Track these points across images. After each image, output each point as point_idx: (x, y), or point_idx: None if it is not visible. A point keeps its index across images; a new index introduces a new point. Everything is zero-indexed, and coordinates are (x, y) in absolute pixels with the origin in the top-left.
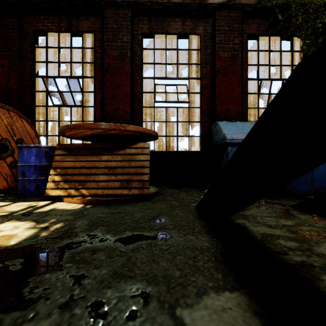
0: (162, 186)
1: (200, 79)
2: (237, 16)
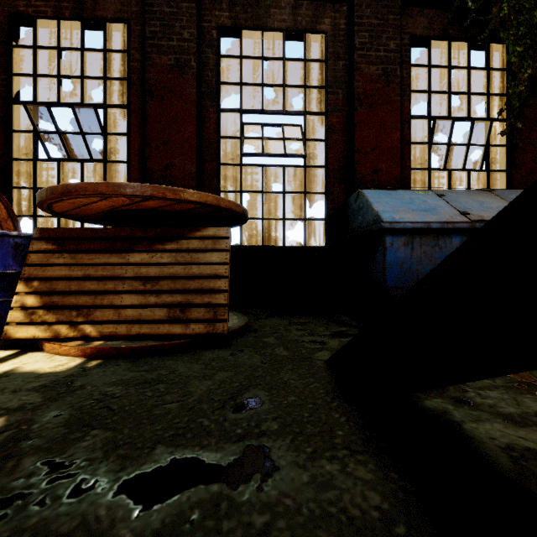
0: (256, 311)
1: (325, 114)
2: None
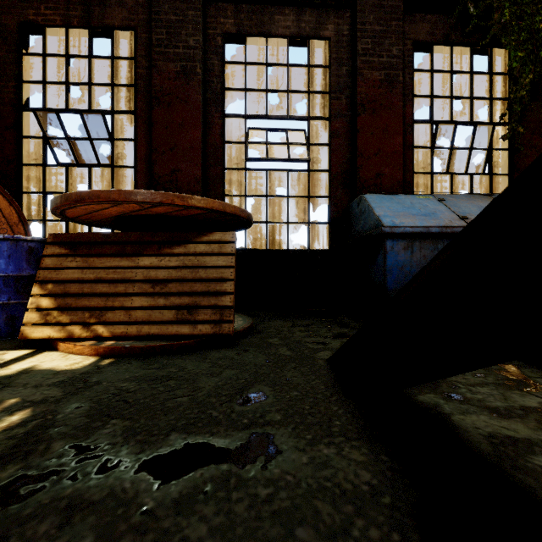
0: (261, 314)
1: (329, 119)
2: (396, 5)
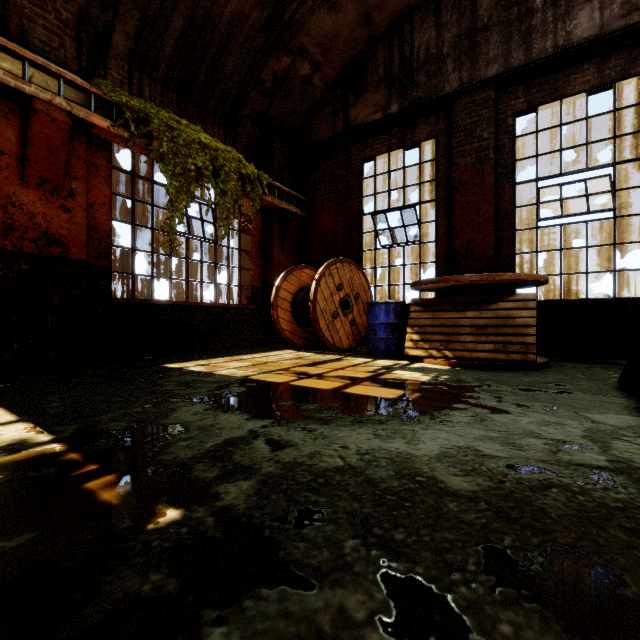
0: (554, 358)
1: None
2: None
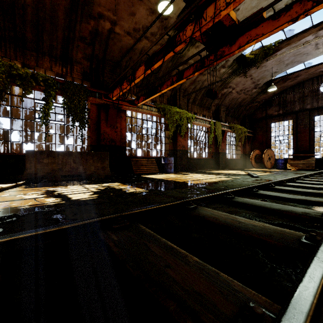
0: None
1: None
2: None
